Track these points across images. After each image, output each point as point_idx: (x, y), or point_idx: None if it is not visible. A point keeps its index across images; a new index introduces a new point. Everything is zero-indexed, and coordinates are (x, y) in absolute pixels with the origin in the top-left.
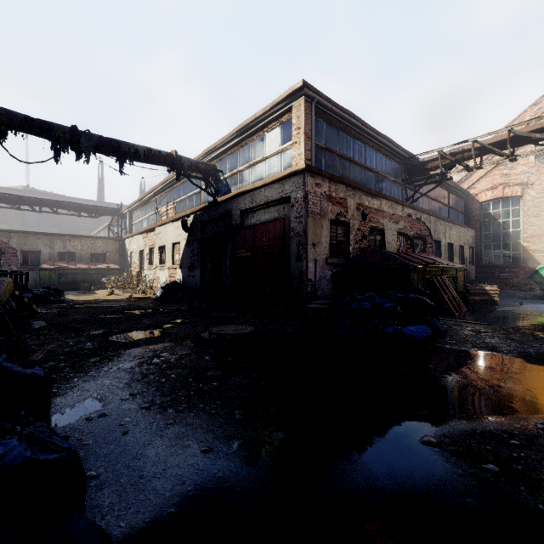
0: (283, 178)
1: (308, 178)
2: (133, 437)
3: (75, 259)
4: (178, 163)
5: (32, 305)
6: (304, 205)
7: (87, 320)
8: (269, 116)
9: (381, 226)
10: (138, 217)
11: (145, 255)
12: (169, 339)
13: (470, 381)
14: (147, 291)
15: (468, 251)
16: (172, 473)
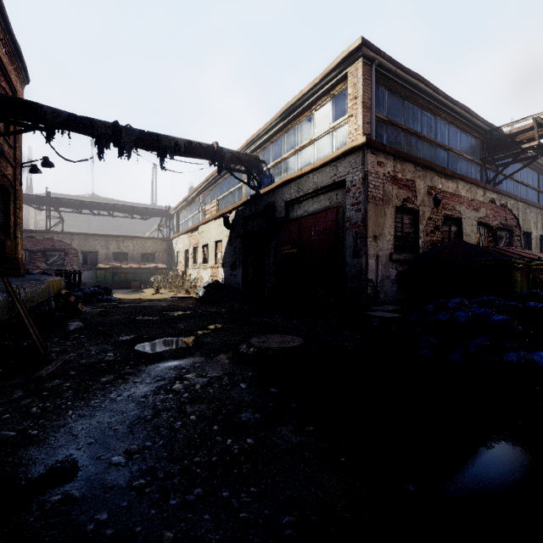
0: (336, 160)
1: (369, 156)
2: None
3: (127, 259)
4: (219, 155)
5: (78, 304)
6: (363, 188)
7: (122, 322)
8: (319, 91)
9: (457, 214)
10: (184, 217)
11: (190, 254)
12: (200, 352)
13: None
14: (191, 290)
15: None
16: None
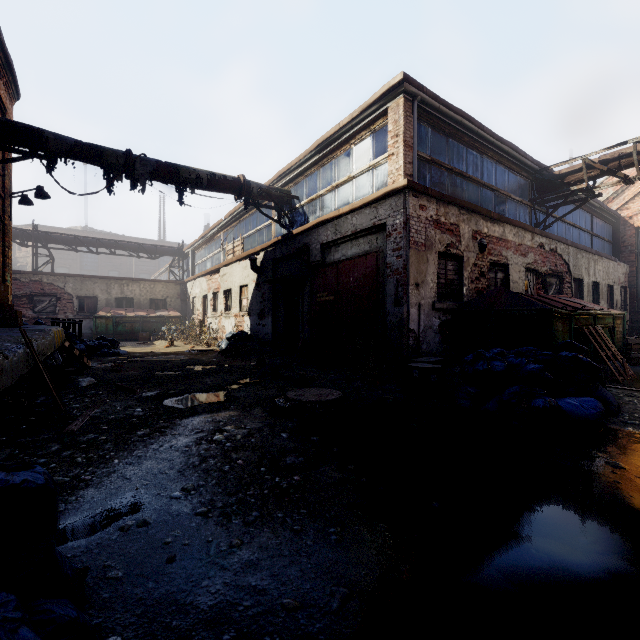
0: (376, 201)
1: (410, 199)
2: (181, 567)
3: (133, 306)
4: (246, 190)
5: (83, 358)
6: (405, 233)
7: (140, 378)
8: (358, 124)
9: (504, 260)
10: (201, 256)
11: (209, 300)
12: (235, 406)
13: None
14: (211, 342)
15: (619, 292)
16: None
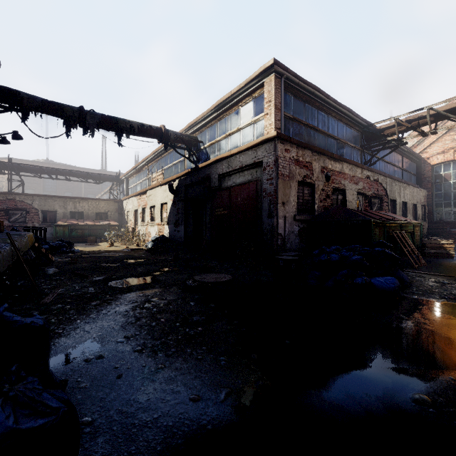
0: (256, 146)
1: (279, 145)
2: (126, 380)
3: (83, 217)
4: (166, 136)
5: (48, 255)
6: (275, 168)
7: (91, 268)
8: (243, 92)
9: (342, 187)
10: (133, 182)
11: (139, 214)
12: (159, 285)
13: (446, 333)
14: (140, 243)
15: (421, 209)
16: (163, 422)
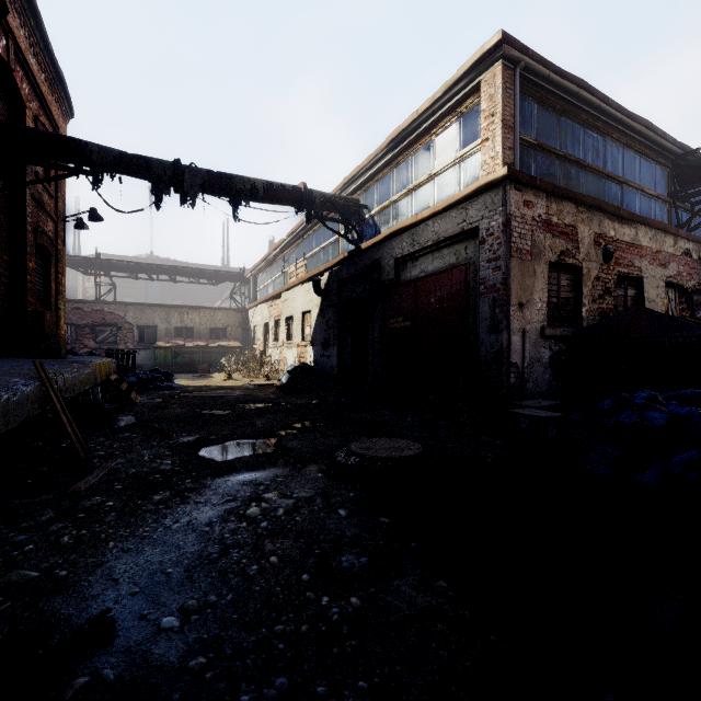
0: (465, 200)
1: (512, 193)
2: None
3: (193, 335)
4: (308, 200)
5: (131, 393)
6: (504, 238)
7: (184, 418)
8: (440, 108)
9: (636, 272)
10: (262, 281)
11: (270, 329)
12: (284, 461)
13: None
14: (272, 375)
15: None
16: None
